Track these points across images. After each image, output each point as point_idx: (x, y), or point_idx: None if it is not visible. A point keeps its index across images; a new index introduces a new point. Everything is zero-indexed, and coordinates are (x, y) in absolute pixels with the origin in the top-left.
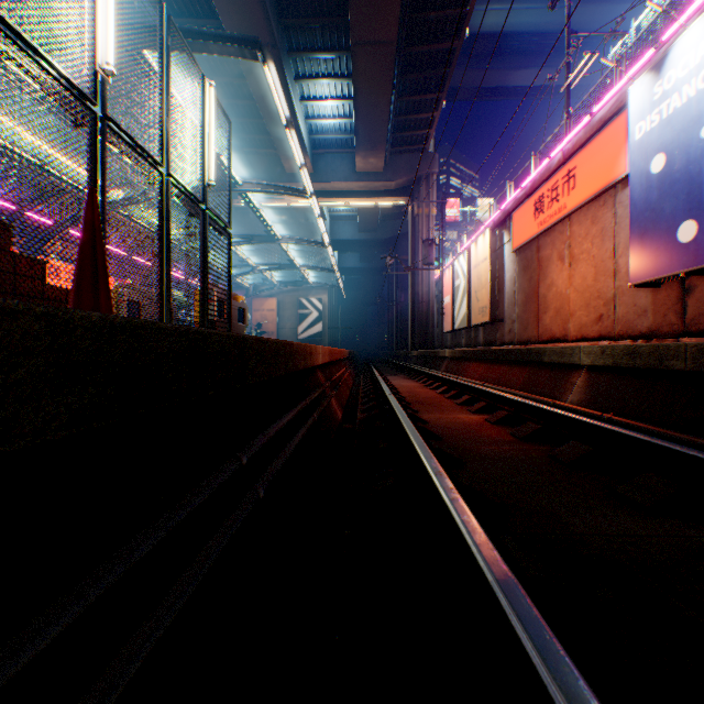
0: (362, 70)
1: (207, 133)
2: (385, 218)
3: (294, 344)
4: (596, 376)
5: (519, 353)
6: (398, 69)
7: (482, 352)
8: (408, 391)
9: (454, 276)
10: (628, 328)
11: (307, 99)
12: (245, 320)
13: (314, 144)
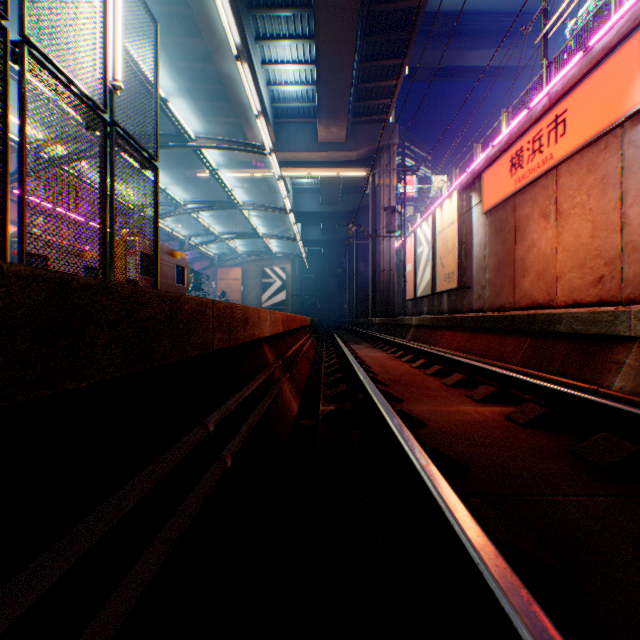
0: (324, 27)
1: (110, 14)
2: (346, 191)
3: (185, 300)
4: None
5: (516, 320)
6: (362, 28)
7: (460, 319)
8: (378, 364)
9: (417, 244)
10: None
11: (268, 63)
12: (187, 281)
13: (276, 113)
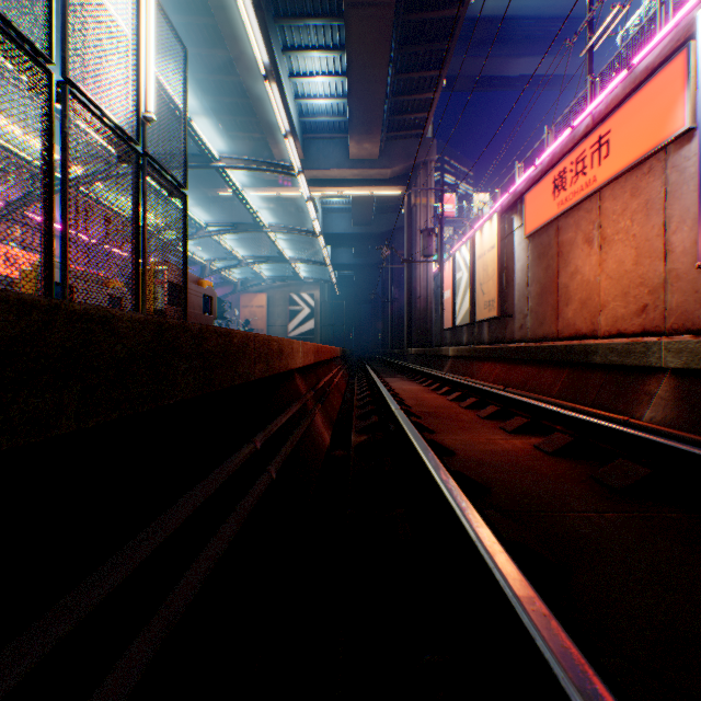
0: (356, 38)
1: (143, 46)
2: (380, 211)
3: (234, 334)
4: (694, 384)
5: (554, 351)
6: (396, 39)
7: (498, 350)
8: (413, 397)
9: (455, 269)
10: (686, 320)
11: (296, 75)
12: (214, 311)
13: (304, 128)
